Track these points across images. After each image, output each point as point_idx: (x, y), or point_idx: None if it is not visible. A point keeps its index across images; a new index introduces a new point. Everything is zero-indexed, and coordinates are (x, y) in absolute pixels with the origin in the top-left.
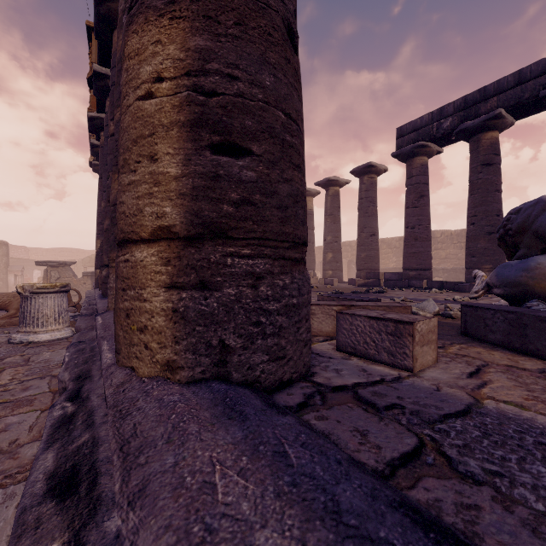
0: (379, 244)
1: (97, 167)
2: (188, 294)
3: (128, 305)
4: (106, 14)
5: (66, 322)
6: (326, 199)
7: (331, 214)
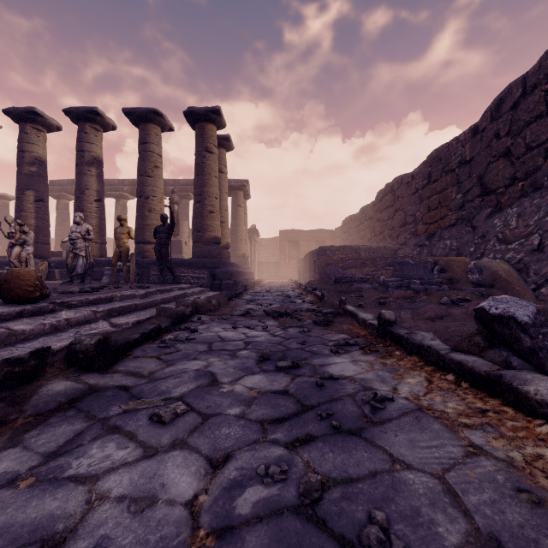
0: None
1: None
2: None
3: None
4: None
5: None
6: None
7: (1, 219)
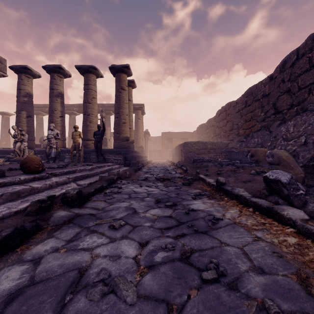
0: None
1: None
2: None
3: None
4: None
5: None
6: (2, 119)
7: (5, 126)
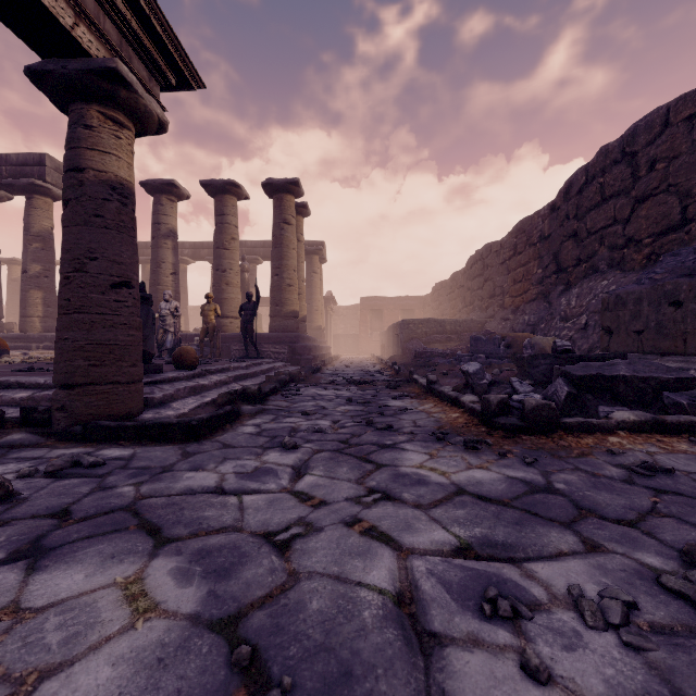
0: None
1: None
2: (43, 324)
3: (32, 325)
4: None
5: None
6: None
7: None
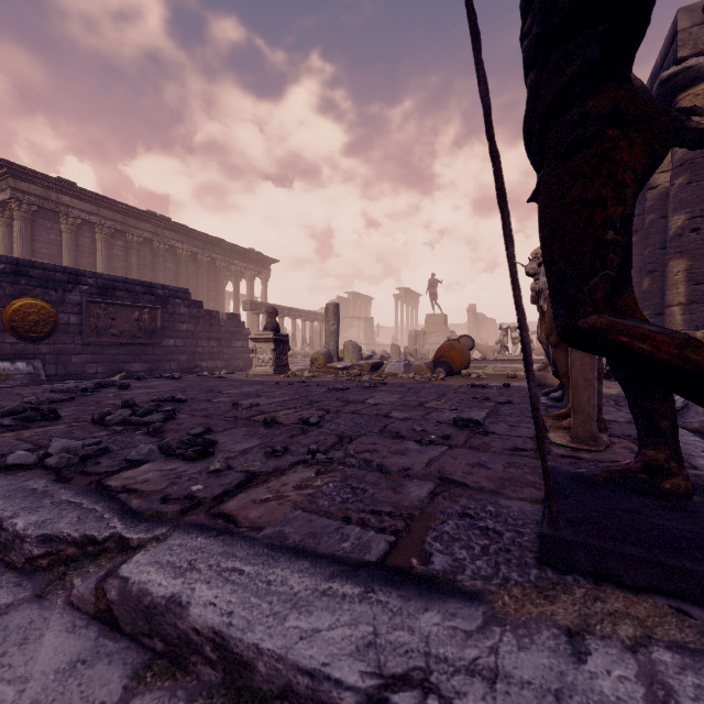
0: None
1: None
2: (686, 316)
3: (670, 320)
4: None
5: None
6: None
7: None
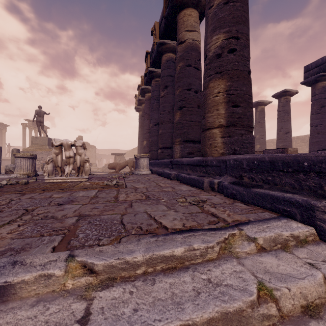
0: (294, 140)
1: (138, 109)
2: (226, 138)
3: (210, 142)
4: (160, 50)
5: (148, 168)
6: (255, 113)
7: (259, 122)
